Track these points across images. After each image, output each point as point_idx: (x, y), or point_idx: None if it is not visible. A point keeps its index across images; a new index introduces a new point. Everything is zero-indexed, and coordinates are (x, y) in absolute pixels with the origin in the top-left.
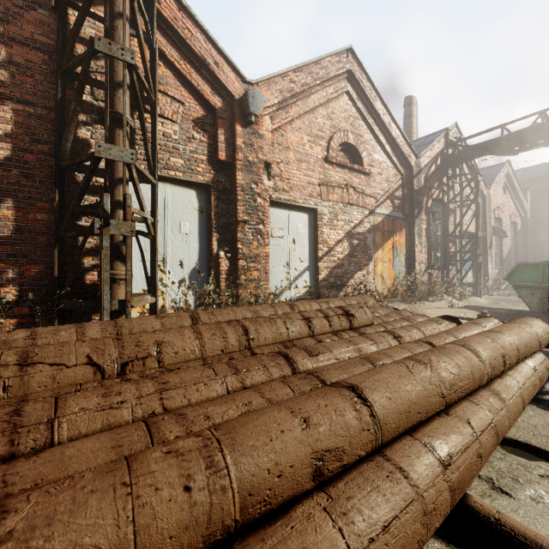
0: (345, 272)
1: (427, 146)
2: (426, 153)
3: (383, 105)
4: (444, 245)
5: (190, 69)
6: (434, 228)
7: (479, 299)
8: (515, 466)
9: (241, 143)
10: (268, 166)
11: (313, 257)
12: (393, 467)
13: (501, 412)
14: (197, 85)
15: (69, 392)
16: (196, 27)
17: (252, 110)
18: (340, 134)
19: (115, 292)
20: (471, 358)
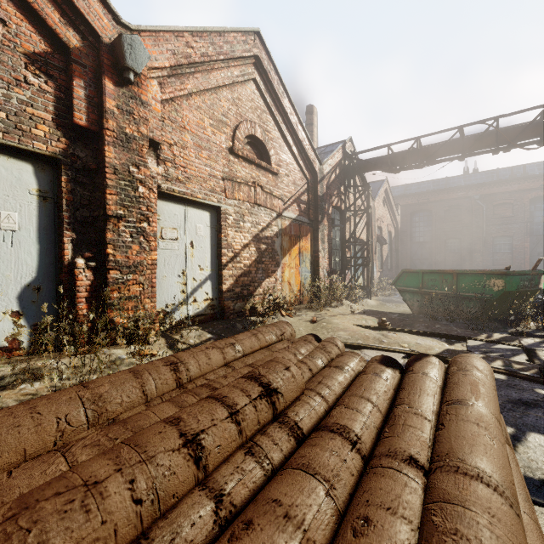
0: (252, 280)
1: (328, 154)
2: (328, 160)
3: (290, 104)
4: (342, 251)
5: None
6: (334, 234)
7: (370, 301)
8: None
9: (113, 107)
10: (157, 147)
11: (216, 264)
12: None
13: None
14: (33, 1)
15: None
16: None
17: (130, 63)
18: (246, 124)
19: None
20: (513, 524)
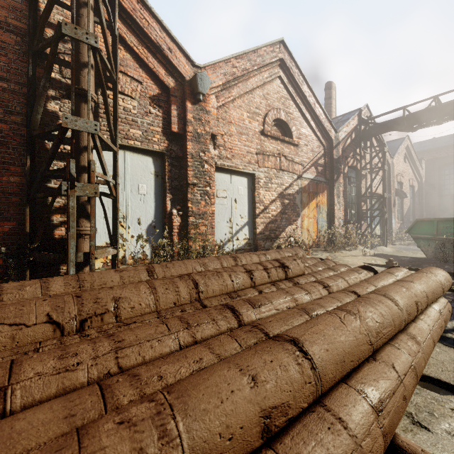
0: (278, 226)
1: (344, 123)
2: (343, 128)
3: (308, 89)
4: (358, 204)
5: (147, 53)
6: (349, 190)
7: (385, 248)
8: (430, 400)
9: (191, 118)
10: (214, 138)
11: (251, 214)
12: (333, 417)
13: (418, 354)
14: (153, 67)
15: (28, 351)
16: (153, 17)
17: (200, 89)
18: (273, 111)
19: (81, 246)
20: (391, 307)
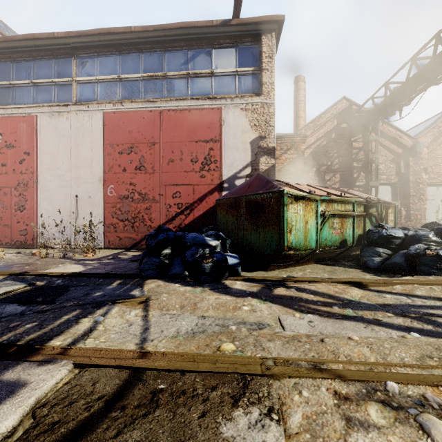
0: None
1: None
2: None
3: None
4: None
5: (388, 143)
6: None
7: None
8: None
9: (411, 164)
10: (425, 169)
11: None
12: None
13: None
14: (391, 147)
15: None
16: (391, 127)
17: (417, 150)
18: None
19: None
20: None
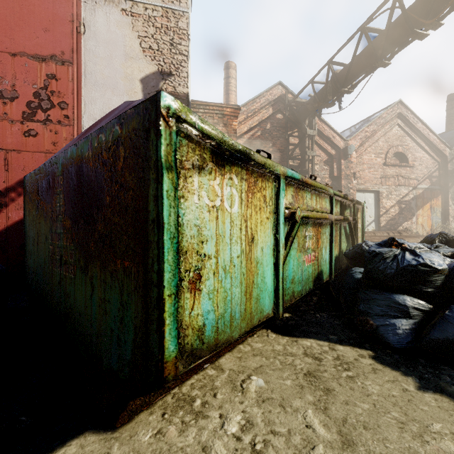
0: (396, 222)
1: None
2: None
3: (422, 125)
4: None
5: (323, 142)
6: None
7: None
8: None
9: (343, 167)
10: (354, 174)
11: (377, 215)
12: None
13: None
14: (325, 147)
15: None
16: (326, 125)
17: (349, 153)
18: (393, 149)
19: None
20: None
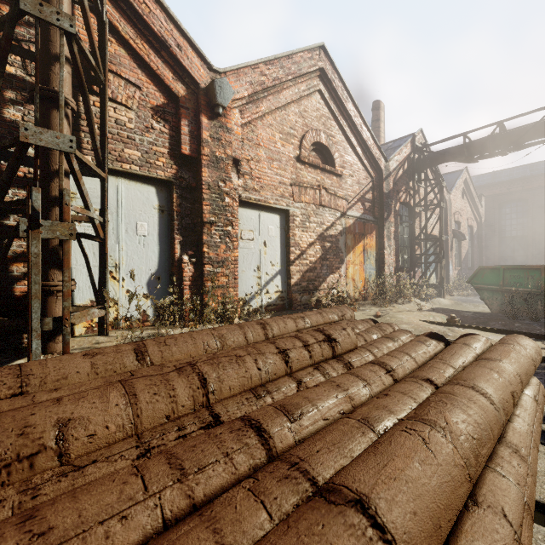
0: (317, 275)
1: (395, 150)
2: (395, 157)
3: (354, 107)
4: (411, 248)
5: (148, 49)
6: (401, 231)
7: (442, 300)
8: (543, 544)
9: (207, 137)
10: (238, 163)
11: (285, 261)
12: None
13: (527, 479)
14: (157, 68)
15: None
16: (156, 2)
17: (220, 101)
18: (312, 133)
19: (51, 307)
20: (487, 408)
